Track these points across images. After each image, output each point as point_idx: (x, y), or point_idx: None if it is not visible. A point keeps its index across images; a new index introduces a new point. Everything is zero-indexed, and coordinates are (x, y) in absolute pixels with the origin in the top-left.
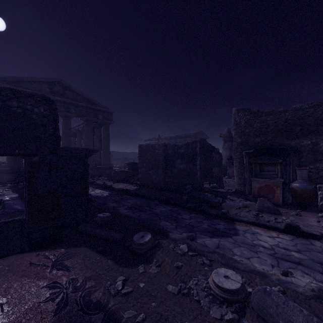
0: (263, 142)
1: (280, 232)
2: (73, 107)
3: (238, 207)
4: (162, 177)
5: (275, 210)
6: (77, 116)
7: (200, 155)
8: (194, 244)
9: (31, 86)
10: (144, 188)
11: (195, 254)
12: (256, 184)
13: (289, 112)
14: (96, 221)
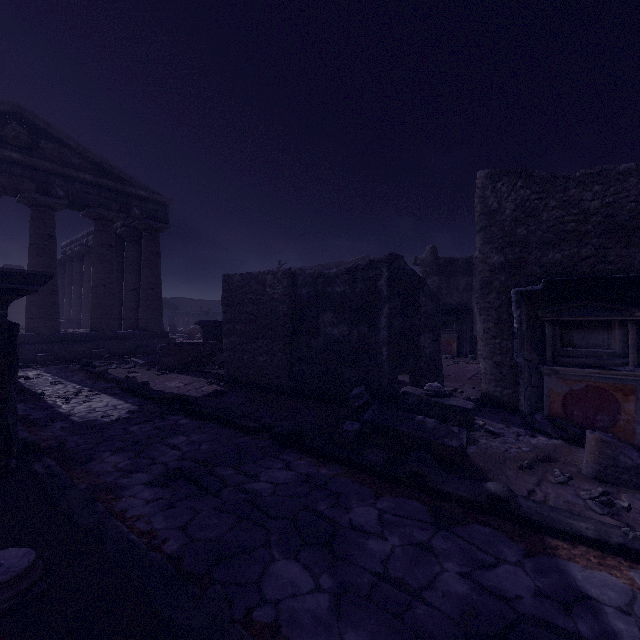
0: (569, 261)
1: None
2: (60, 182)
3: (527, 464)
4: (283, 361)
5: None
6: (73, 207)
7: (390, 301)
8: None
9: None
10: (236, 390)
11: None
12: (557, 383)
13: None
14: None
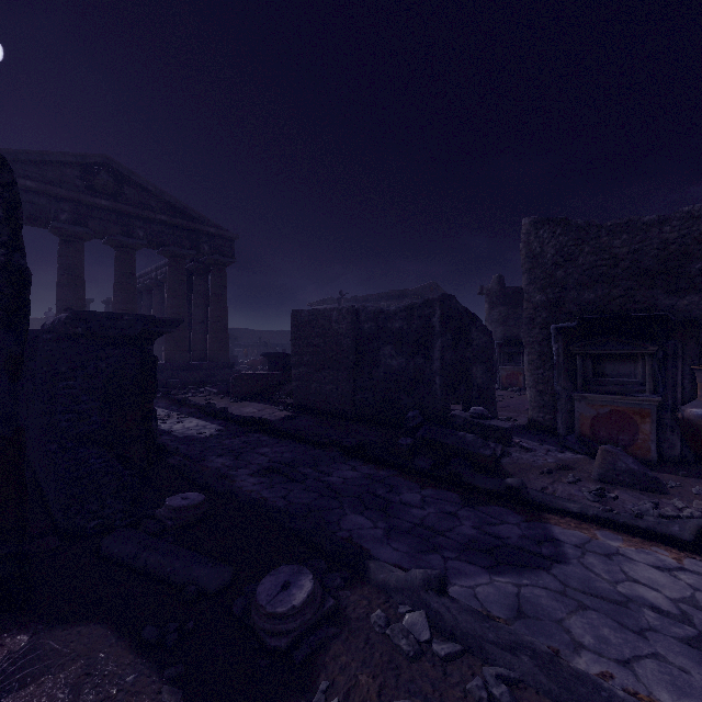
0: (601, 301)
1: (682, 550)
2: (140, 224)
3: (547, 470)
4: (347, 390)
5: (651, 481)
6: (150, 246)
7: (442, 335)
8: (447, 610)
9: (38, 173)
10: (305, 415)
11: (454, 650)
12: (586, 408)
13: (674, 225)
14: (161, 519)
